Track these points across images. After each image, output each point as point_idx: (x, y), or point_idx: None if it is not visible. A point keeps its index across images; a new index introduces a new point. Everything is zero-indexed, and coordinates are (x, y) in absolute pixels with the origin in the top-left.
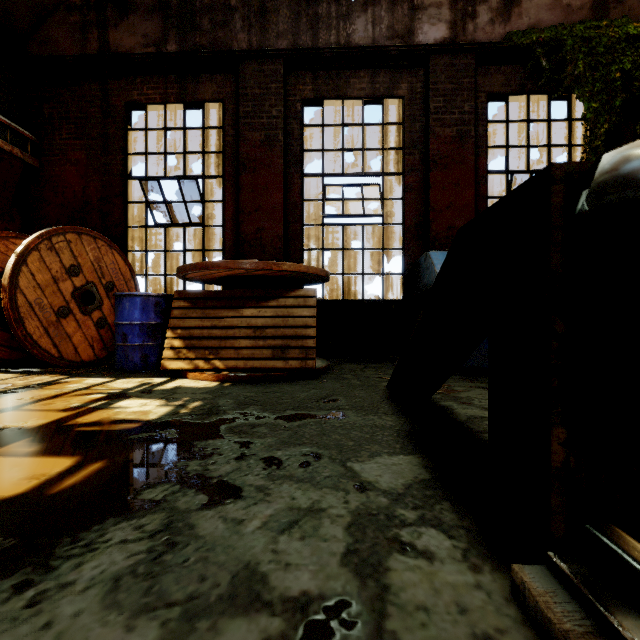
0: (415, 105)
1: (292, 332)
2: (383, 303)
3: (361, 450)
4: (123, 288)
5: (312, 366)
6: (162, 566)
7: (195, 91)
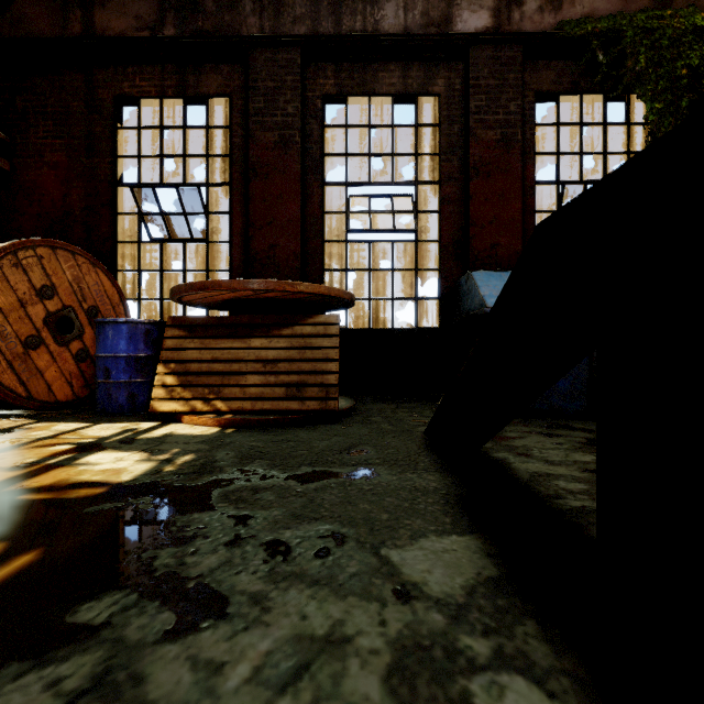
0: (453, 104)
1: (310, 366)
2: (416, 332)
3: (399, 527)
4: (110, 314)
5: (334, 407)
6: None
7: (197, 84)
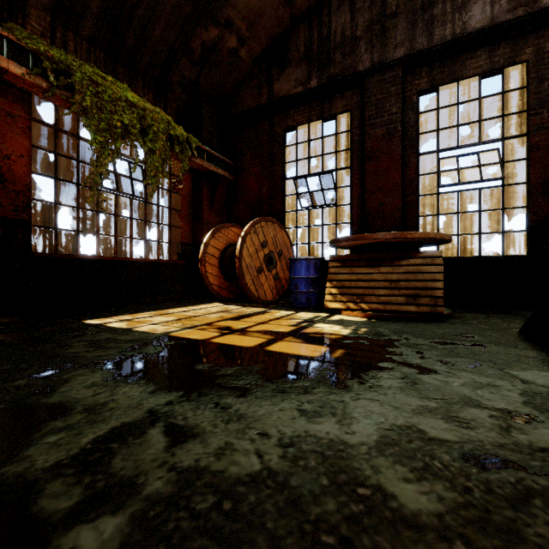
0: (542, 65)
1: (422, 284)
2: (503, 259)
3: (512, 365)
4: (286, 254)
5: (441, 311)
6: (418, 388)
7: (330, 109)
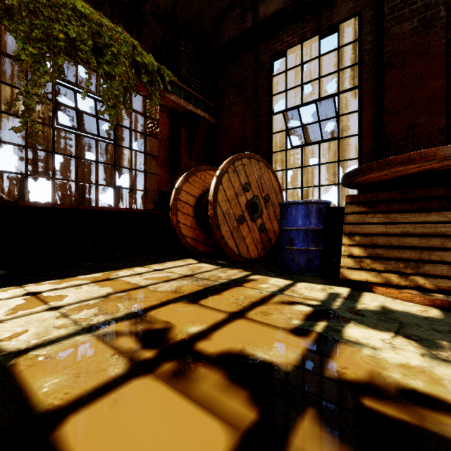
0: None
1: None
2: None
3: None
4: (274, 200)
5: None
6: None
7: (330, 18)
